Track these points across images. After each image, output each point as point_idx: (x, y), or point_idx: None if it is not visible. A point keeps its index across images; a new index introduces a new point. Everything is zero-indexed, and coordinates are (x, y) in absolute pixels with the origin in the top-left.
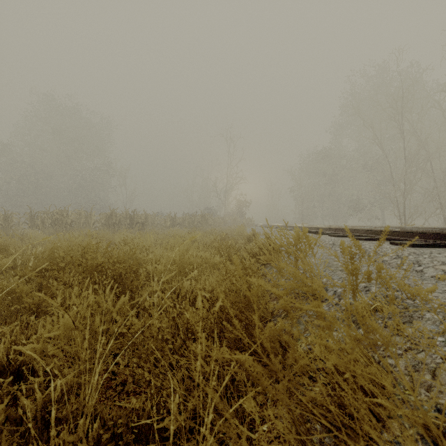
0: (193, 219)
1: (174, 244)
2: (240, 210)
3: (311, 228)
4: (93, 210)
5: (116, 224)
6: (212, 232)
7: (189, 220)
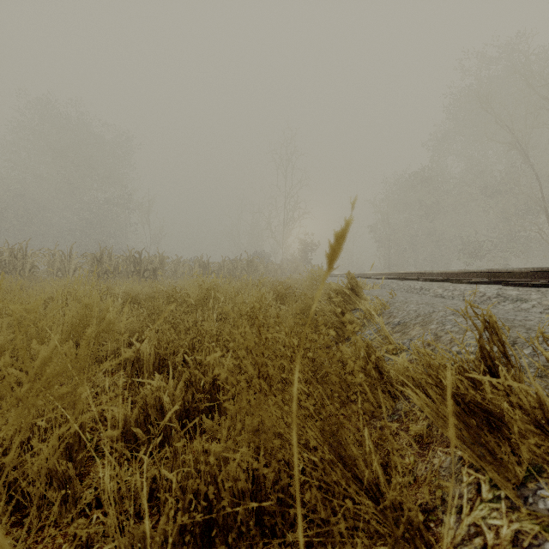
0: (235, 265)
1: (84, 323)
2: (304, 255)
3: (466, 275)
4: (104, 255)
5: (109, 271)
6: (261, 283)
7: (230, 267)
